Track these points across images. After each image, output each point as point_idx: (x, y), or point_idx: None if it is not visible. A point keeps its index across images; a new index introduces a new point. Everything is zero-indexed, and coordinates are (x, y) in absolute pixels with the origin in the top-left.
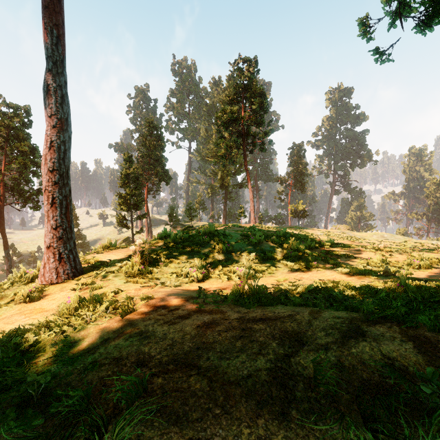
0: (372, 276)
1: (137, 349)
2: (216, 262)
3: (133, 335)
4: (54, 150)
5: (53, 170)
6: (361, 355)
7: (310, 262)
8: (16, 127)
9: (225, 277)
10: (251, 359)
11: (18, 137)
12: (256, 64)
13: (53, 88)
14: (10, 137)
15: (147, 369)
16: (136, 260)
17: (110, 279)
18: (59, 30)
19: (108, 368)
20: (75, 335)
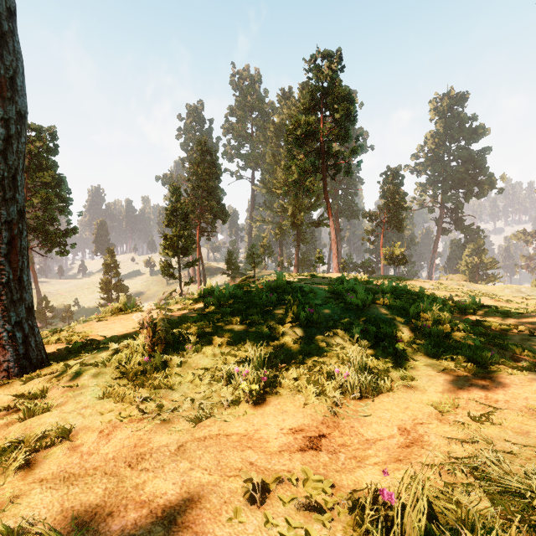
0: None
1: None
2: (290, 344)
3: None
4: None
5: None
6: None
7: (478, 352)
8: (39, 153)
9: (310, 389)
10: None
11: (41, 165)
12: (340, 59)
13: None
14: (32, 165)
15: None
16: (144, 339)
17: (80, 384)
18: None
19: None
20: None
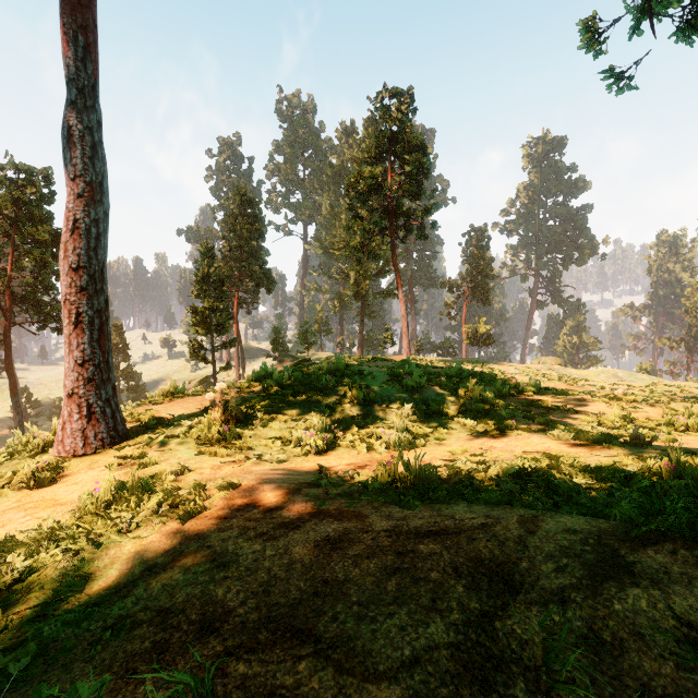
0: (613, 445)
1: (203, 592)
2: (348, 419)
3: (200, 561)
4: (80, 234)
5: (79, 267)
6: (634, 617)
7: (504, 421)
8: (29, 202)
9: (362, 446)
10: (418, 621)
11: (34, 217)
12: (412, 99)
13: (79, 132)
14: (21, 217)
15: (218, 640)
16: (216, 416)
17: (171, 448)
18: (88, 36)
19: (146, 632)
20: (100, 555)
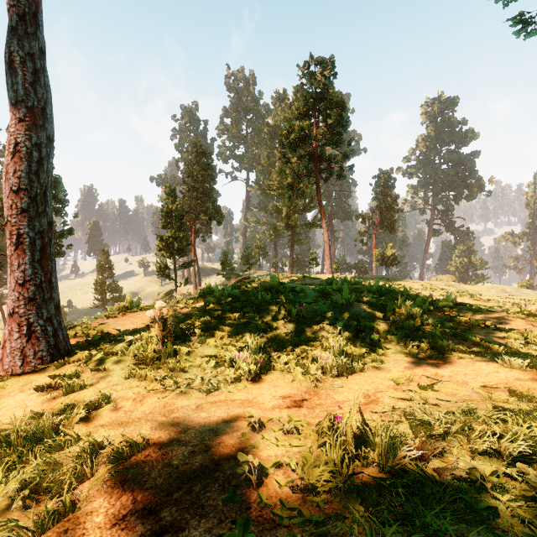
0: None
1: None
2: (282, 336)
3: None
4: (21, 157)
5: (19, 189)
6: None
7: (439, 341)
8: None
9: (297, 370)
10: None
11: None
12: (333, 65)
13: (20, 57)
14: None
15: None
16: (155, 333)
17: (106, 369)
18: None
19: None
20: None
